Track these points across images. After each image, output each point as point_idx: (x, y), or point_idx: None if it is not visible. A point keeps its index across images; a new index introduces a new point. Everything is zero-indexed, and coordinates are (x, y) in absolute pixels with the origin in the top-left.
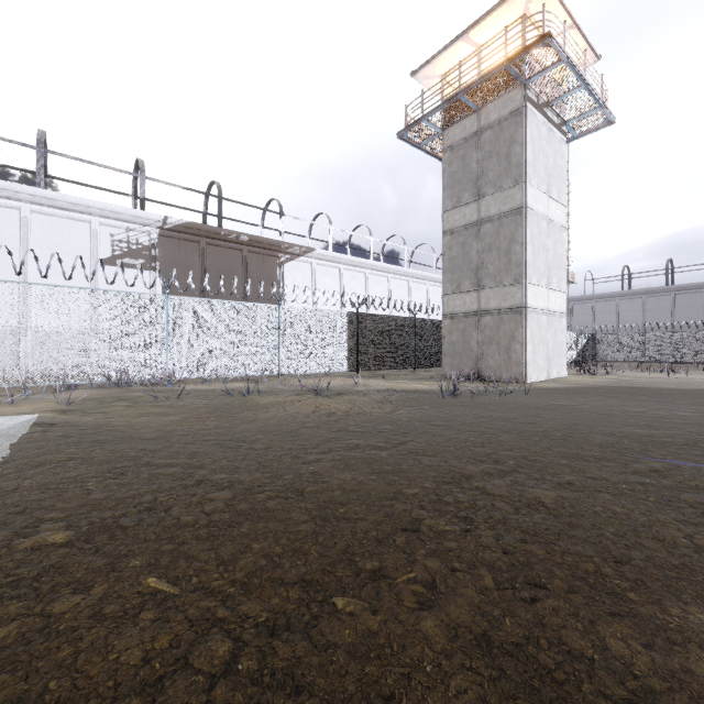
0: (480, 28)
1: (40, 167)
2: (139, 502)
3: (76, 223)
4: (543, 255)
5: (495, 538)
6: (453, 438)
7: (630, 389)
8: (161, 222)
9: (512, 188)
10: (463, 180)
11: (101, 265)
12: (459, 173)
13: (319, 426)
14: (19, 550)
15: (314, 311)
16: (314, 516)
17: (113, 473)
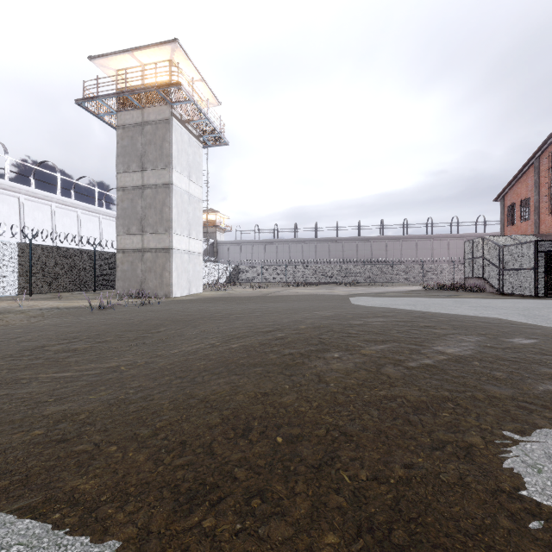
0: (141, 53)
1: None
2: None
3: None
4: (186, 216)
5: (28, 362)
6: (64, 331)
7: (223, 298)
8: None
9: (164, 170)
10: (132, 154)
11: None
12: (129, 147)
13: None
14: None
15: None
16: None
17: None
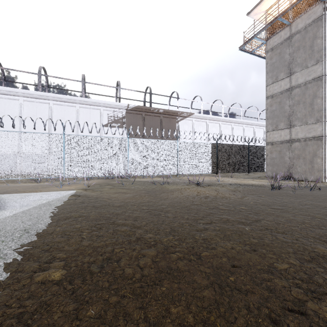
0: None
1: (82, 89)
2: (104, 251)
3: (95, 110)
4: None
5: None
6: (292, 219)
7: None
8: (126, 107)
9: (314, 65)
10: (279, 66)
11: (102, 126)
12: (276, 62)
13: (201, 204)
14: (35, 282)
15: (194, 143)
16: (211, 282)
17: (96, 227)
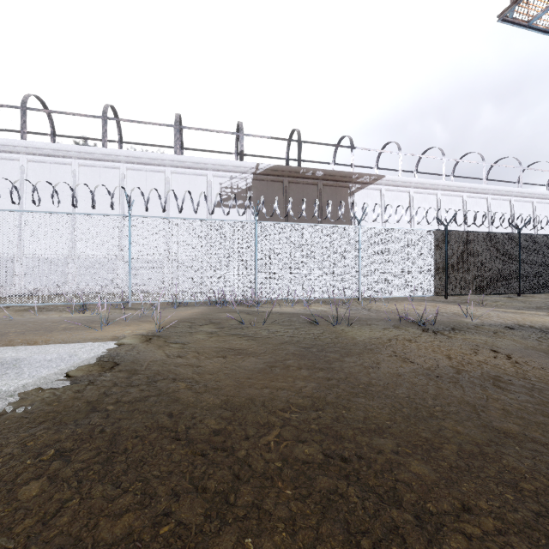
0: None
1: (176, 140)
2: None
3: (198, 178)
4: None
5: None
6: None
7: None
8: (254, 169)
9: None
10: None
11: (205, 198)
12: None
13: (528, 434)
14: None
15: (395, 231)
16: None
17: None
